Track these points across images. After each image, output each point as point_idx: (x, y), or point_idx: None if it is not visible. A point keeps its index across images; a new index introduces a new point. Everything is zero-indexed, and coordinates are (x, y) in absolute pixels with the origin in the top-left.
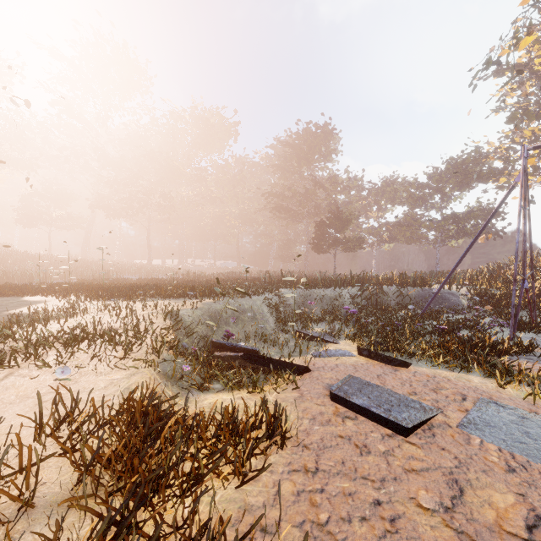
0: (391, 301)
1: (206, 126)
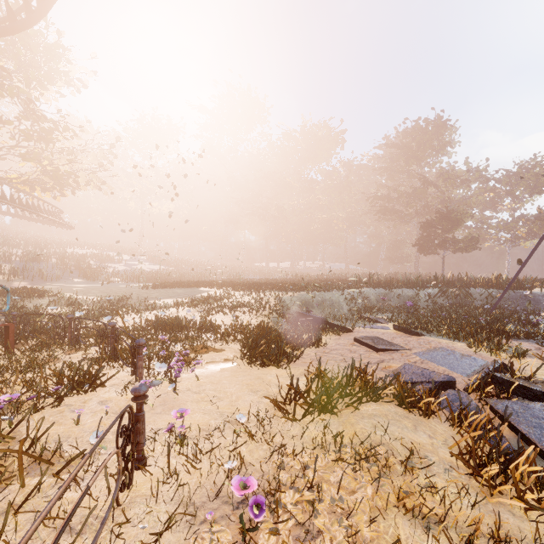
0: (477, 302)
1: (314, 141)
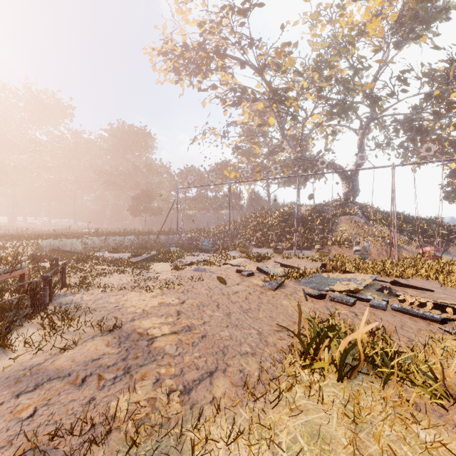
0: (153, 241)
1: (41, 106)
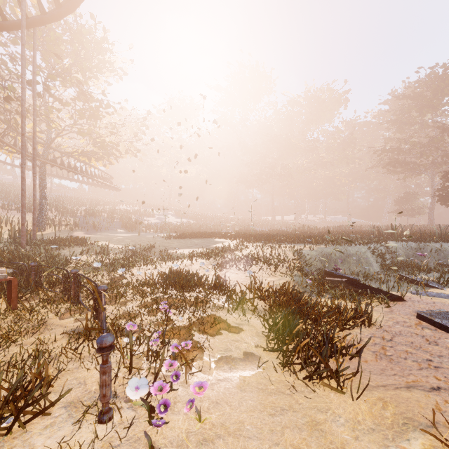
0: None
1: (317, 103)
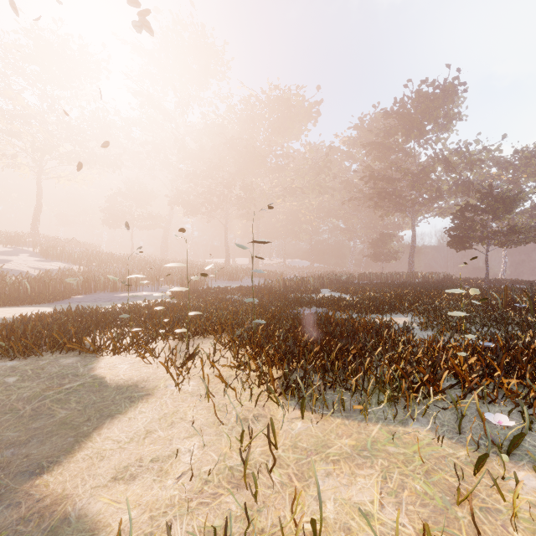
0: None
1: (286, 107)
